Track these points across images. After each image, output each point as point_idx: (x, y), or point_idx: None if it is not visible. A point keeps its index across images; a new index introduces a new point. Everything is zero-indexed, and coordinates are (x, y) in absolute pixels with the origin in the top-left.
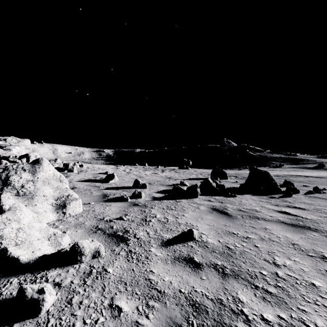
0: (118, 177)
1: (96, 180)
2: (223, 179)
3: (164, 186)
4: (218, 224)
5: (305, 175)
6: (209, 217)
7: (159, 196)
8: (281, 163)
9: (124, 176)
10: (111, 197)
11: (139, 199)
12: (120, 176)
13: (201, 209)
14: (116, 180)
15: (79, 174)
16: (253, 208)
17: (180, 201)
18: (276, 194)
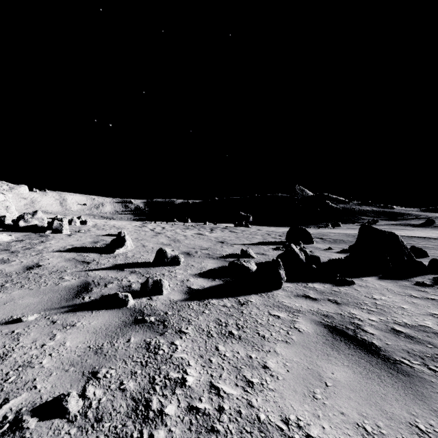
0: (138, 241)
1: (94, 248)
2: (306, 243)
3: (213, 258)
4: (391, 423)
5: (421, 236)
6: (339, 372)
7: (201, 288)
8: (375, 219)
9: (149, 239)
10: (95, 293)
11: (157, 296)
12: (141, 240)
13: (302, 333)
14: (130, 248)
15: (69, 238)
16: (418, 321)
17: (246, 300)
18: (419, 275)
